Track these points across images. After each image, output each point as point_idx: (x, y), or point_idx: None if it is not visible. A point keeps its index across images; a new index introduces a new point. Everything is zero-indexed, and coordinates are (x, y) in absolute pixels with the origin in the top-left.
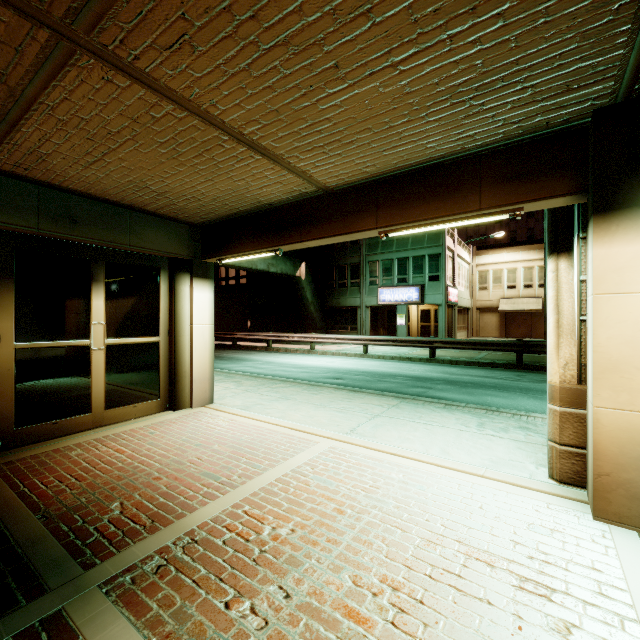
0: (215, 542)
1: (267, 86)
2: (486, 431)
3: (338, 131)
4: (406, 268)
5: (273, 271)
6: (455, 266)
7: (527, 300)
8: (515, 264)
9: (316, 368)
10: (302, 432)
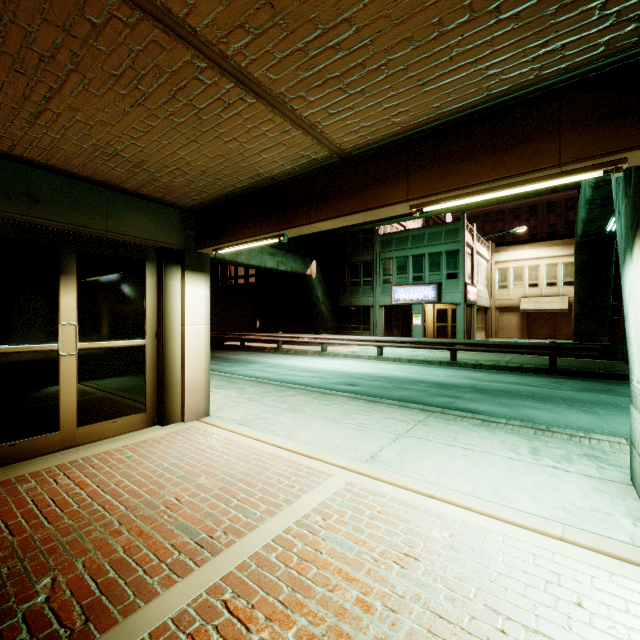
0: None
1: None
2: (544, 461)
3: (361, 46)
4: (422, 265)
5: (283, 269)
6: (474, 263)
7: (551, 299)
8: (537, 261)
9: (328, 372)
10: (311, 459)
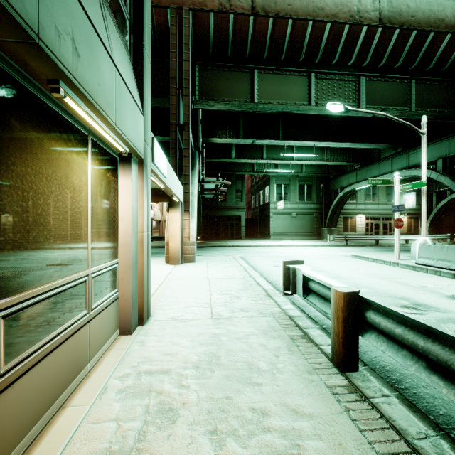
0: None
1: None
2: (154, 260)
3: None
4: None
5: None
6: None
7: None
8: None
9: None
10: None
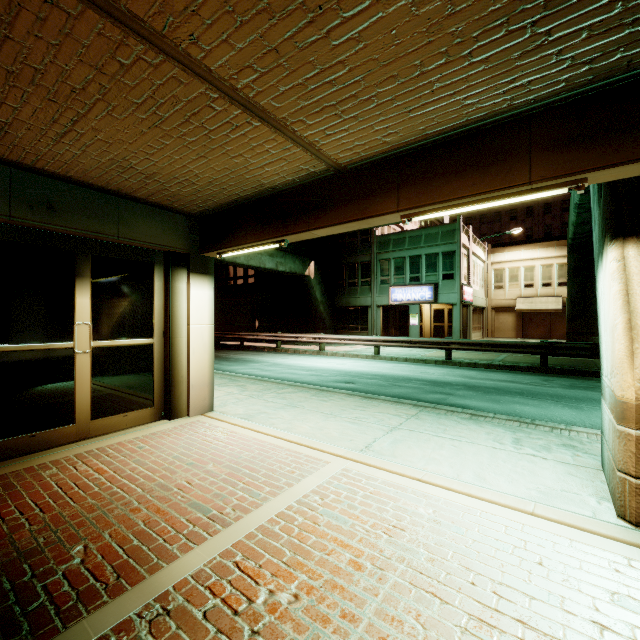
0: (193, 614)
1: (261, 8)
2: (524, 450)
3: (354, 82)
4: (419, 266)
5: (282, 270)
6: (470, 264)
7: (546, 299)
8: (533, 262)
9: (326, 371)
10: (310, 448)
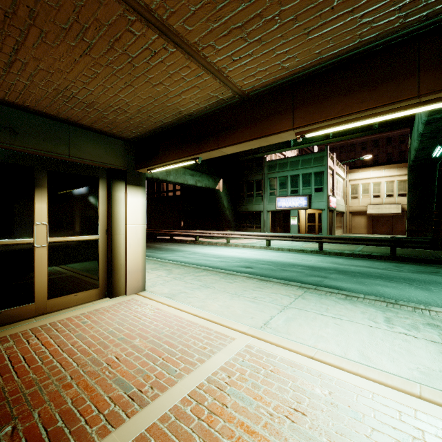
0: None
1: None
2: (396, 328)
3: None
4: (297, 182)
5: (199, 185)
6: (334, 181)
7: (389, 206)
8: (379, 179)
9: (231, 258)
10: (219, 325)
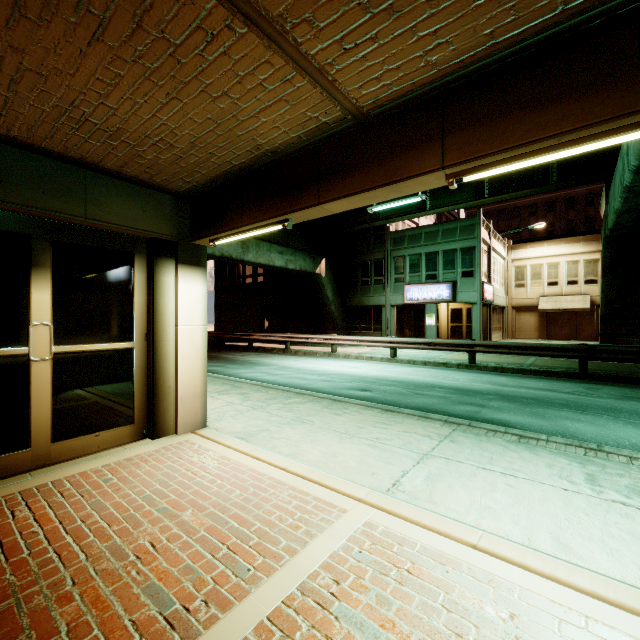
0: None
1: None
2: (607, 493)
3: None
4: (435, 263)
5: (291, 268)
6: (490, 261)
7: (571, 298)
8: (557, 258)
9: (338, 375)
10: (320, 486)
